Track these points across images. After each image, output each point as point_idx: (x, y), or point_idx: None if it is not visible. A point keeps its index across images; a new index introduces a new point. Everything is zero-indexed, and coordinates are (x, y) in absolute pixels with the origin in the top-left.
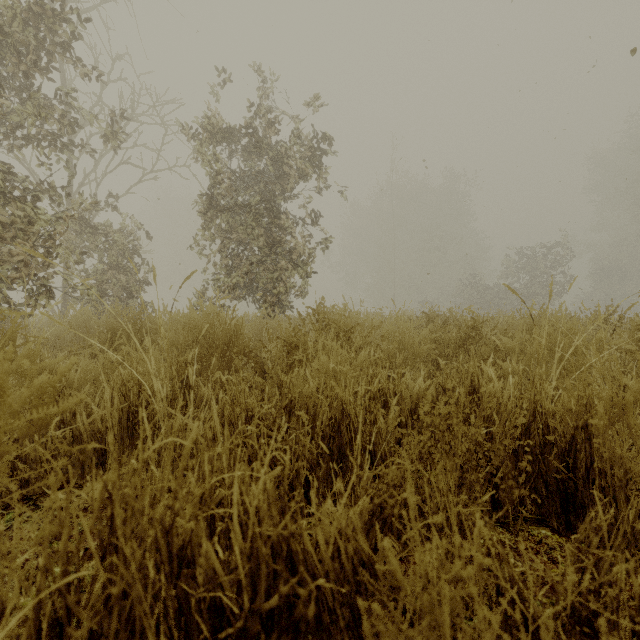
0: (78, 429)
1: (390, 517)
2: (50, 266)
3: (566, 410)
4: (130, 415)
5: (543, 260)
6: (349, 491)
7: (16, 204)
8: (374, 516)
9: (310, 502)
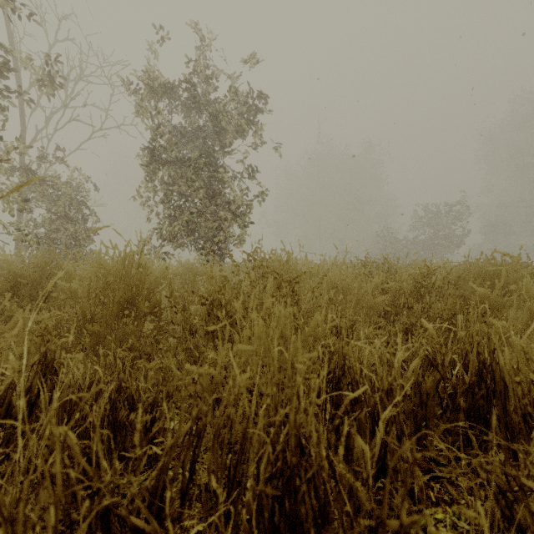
0: None
1: None
2: None
3: None
4: None
5: (445, 216)
6: None
7: None
8: None
9: None
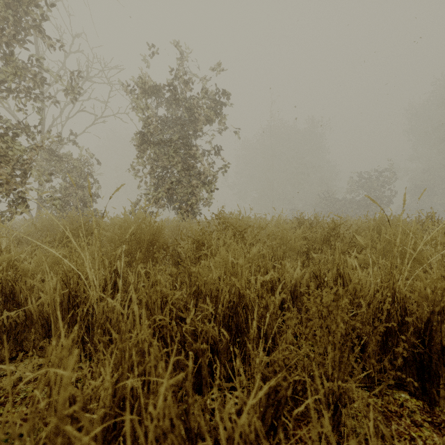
0: (29, 310)
1: (284, 398)
2: (26, 184)
3: (422, 297)
4: (70, 299)
5: (376, 181)
6: (246, 369)
7: (0, 138)
8: (270, 398)
9: (213, 371)
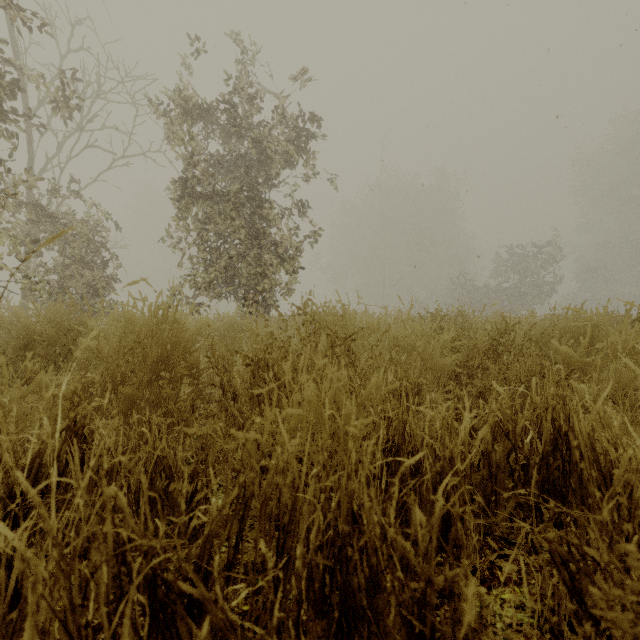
0: None
1: None
2: None
3: None
4: None
5: (533, 260)
6: None
7: None
8: None
9: None
